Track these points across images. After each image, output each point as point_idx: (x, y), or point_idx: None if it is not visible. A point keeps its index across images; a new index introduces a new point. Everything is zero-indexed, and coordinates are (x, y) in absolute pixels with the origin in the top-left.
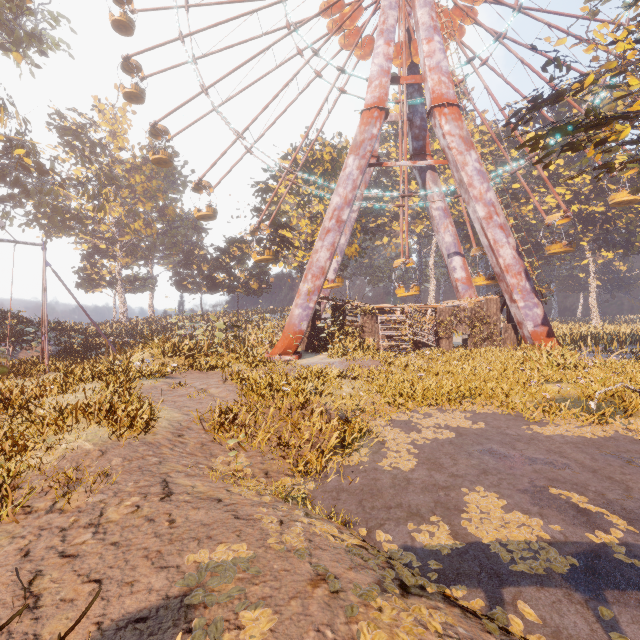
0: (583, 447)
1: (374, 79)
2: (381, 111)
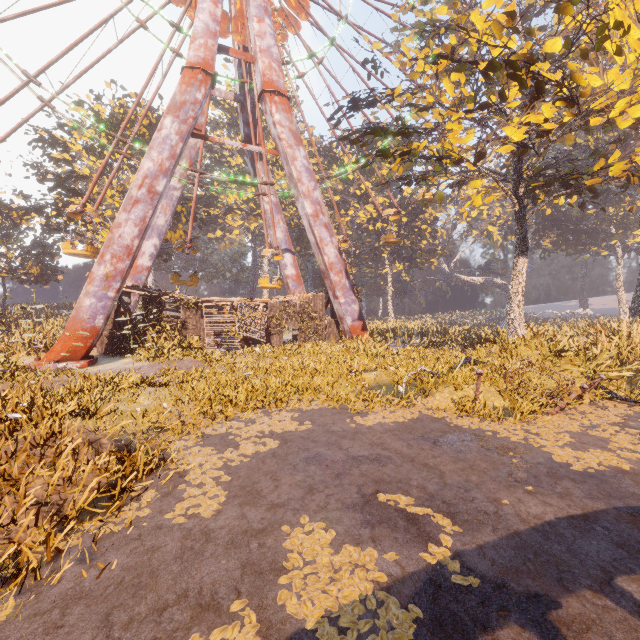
0: (399, 433)
1: (198, 36)
2: (207, 75)
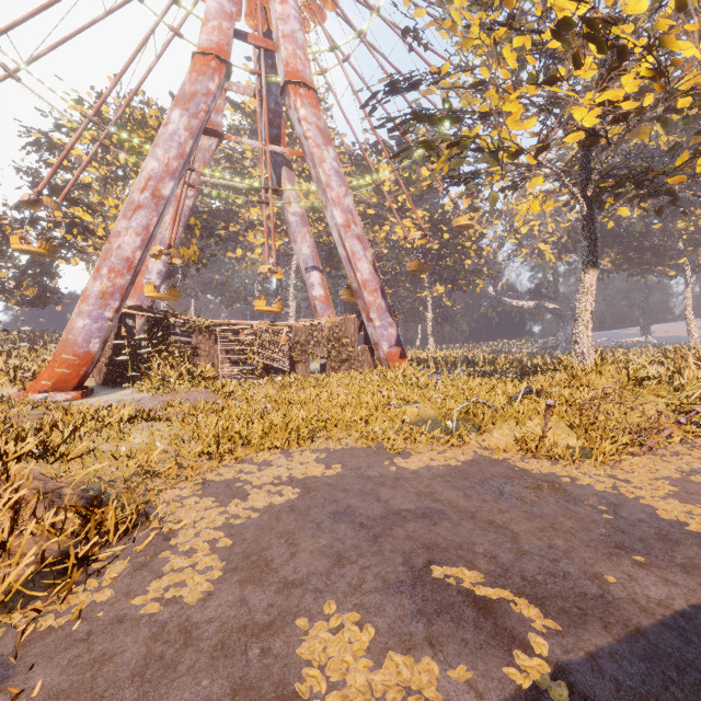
0: (452, 480)
1: (211, 17)
2: (221, 63)
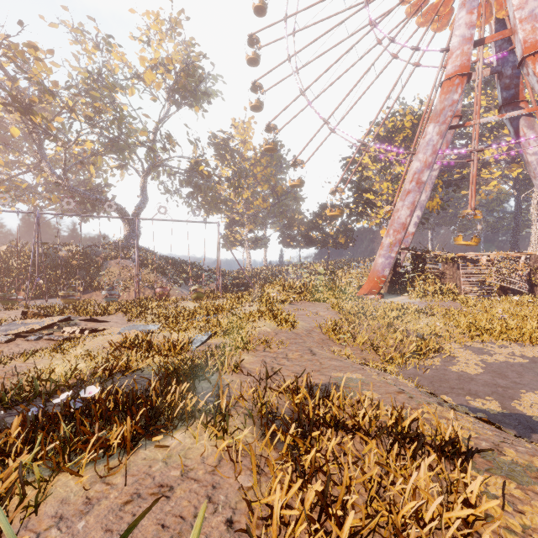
0: None
1: (455, 50)
2: (462, 77)
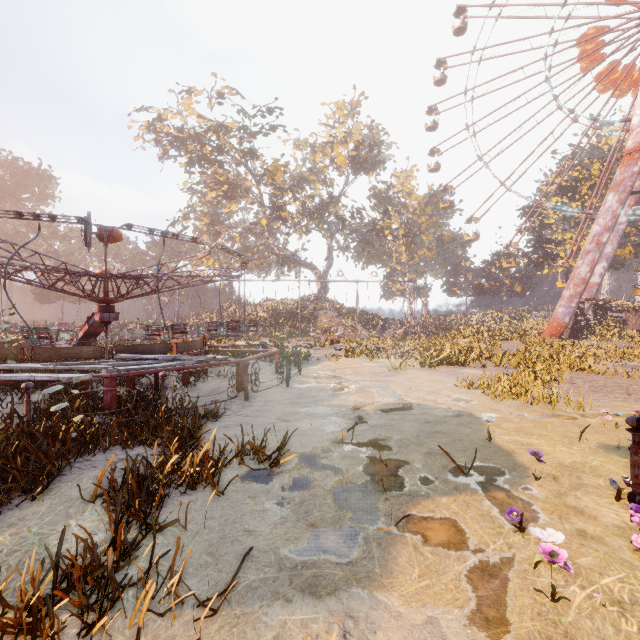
0: None
1: (635, 128)
2: None
